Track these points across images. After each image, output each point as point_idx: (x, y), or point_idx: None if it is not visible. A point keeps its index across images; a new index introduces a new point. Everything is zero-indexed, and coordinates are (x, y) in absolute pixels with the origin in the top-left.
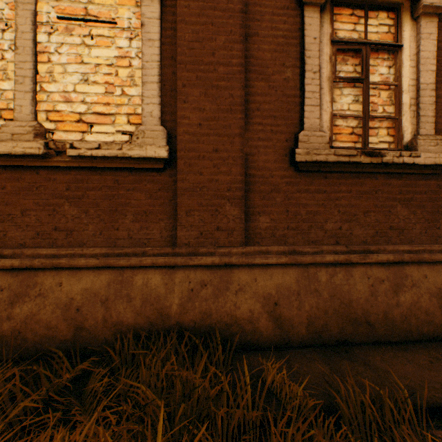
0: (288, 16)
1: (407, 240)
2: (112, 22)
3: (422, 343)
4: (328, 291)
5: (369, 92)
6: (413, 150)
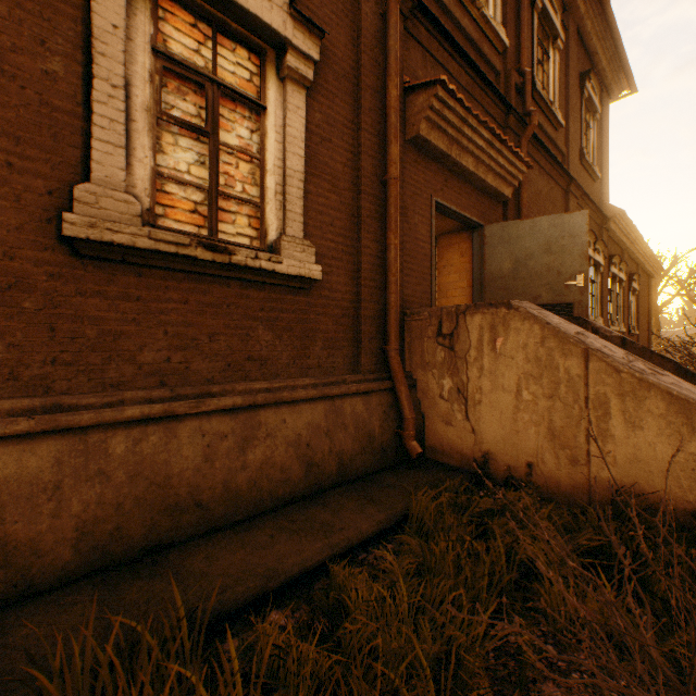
0: None
1: (272, 374)
2: None
3: (276, 511)
4: (128, 470)
5: (219, 156)
6: (278, 253)
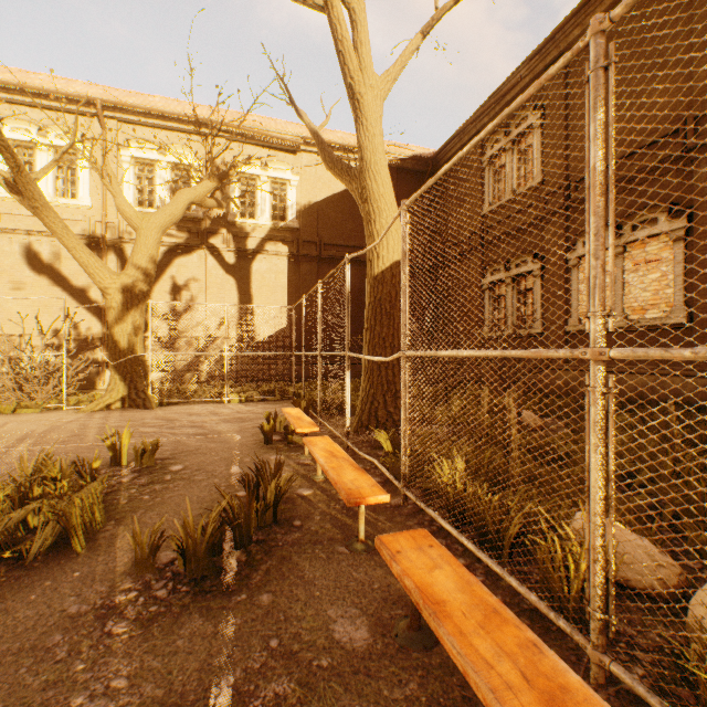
0: None
1: None
2: (657, 260)
3: None
4: None
5: None
6: None
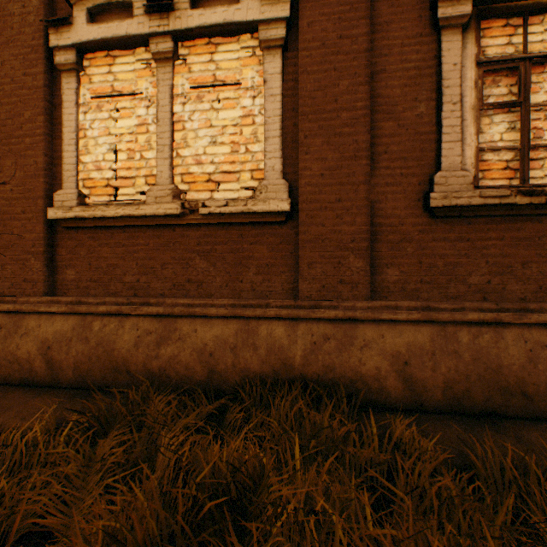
0: (421, 44)
1: None
2: (236, 83)
3: None
4: (470, 354)
5: (529, 117)
6: None
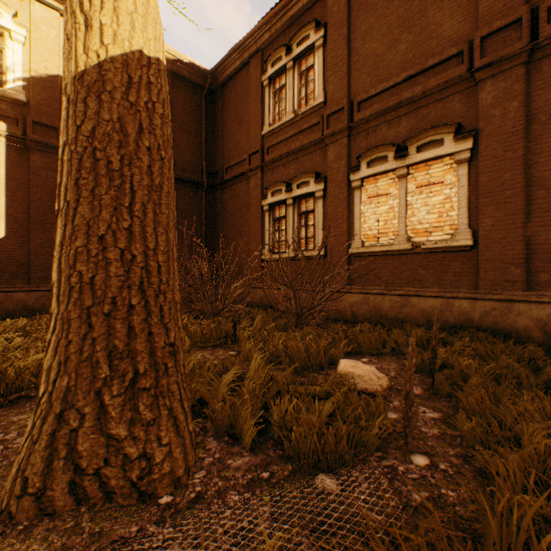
0: None
1: None
2: (441, 182)
3: None
4: None
5: None
6: None
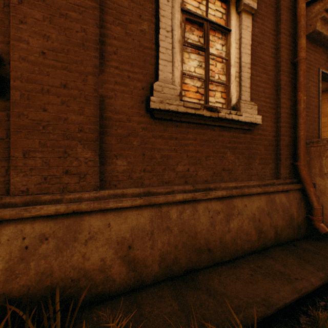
0: None
1: (234, 178)
2: None
3: (244, 258)
4: (178, 227)
5: (209, 61)
6: (237, 110)
